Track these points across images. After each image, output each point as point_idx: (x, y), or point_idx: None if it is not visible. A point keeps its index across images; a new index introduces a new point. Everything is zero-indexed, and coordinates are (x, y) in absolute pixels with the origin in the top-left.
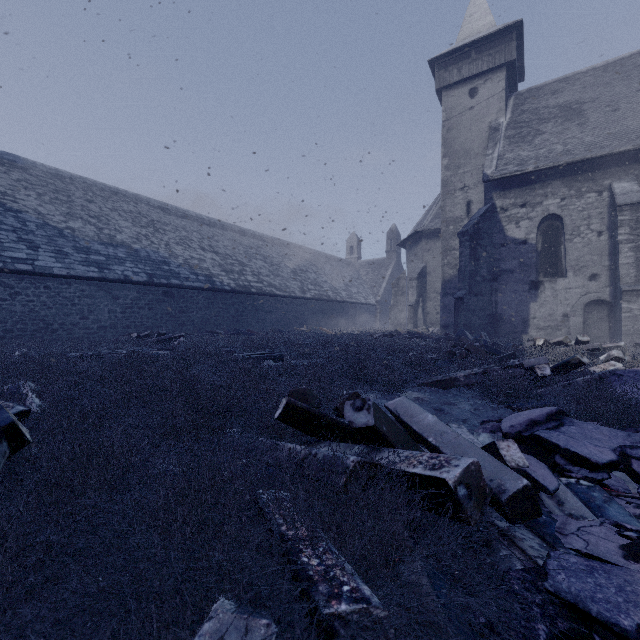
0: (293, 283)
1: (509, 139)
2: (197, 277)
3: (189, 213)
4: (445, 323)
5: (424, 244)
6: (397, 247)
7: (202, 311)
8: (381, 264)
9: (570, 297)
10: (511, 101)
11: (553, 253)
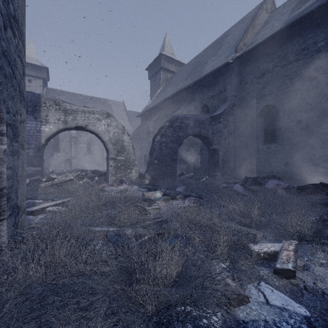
0: None
1: None
2: None
3: None
4: None
5: None
6: None
7: None
8: None
9: (61, 158)
10: (45, 90)
11: (57, 145)
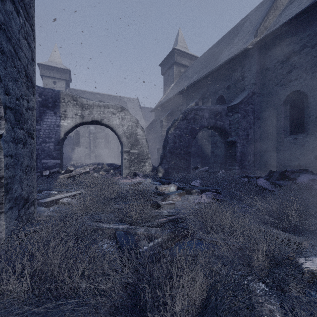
0: None
1: None
2: None
3: None
4: None
5: None
6: None
7: None
8: None
9: (82, 152)
10: (67, 90)
11: (78, 140)
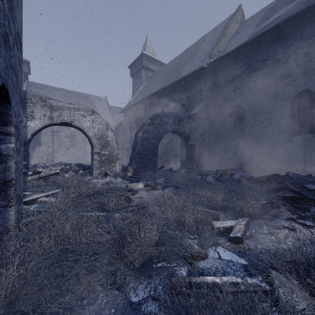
0: None
1: None
2: None
3: None
4: None
5: None
6: None
7: None
8: None
9: (43, 152)
10: (26, 83)
11: (39, 139)
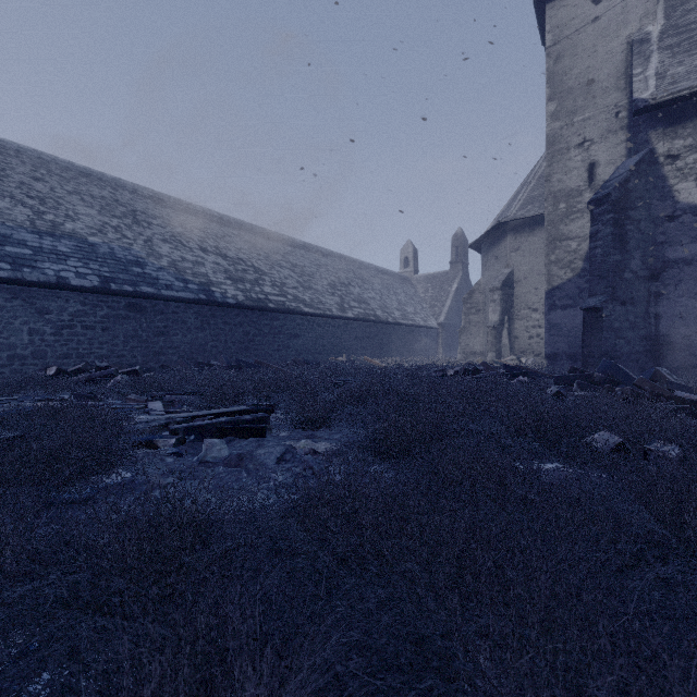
0: (329, 298)
1: (670, 49)
2: (186, 285)
3: (193, 207)
4: (552, 351)
5: (510, 241)
6: (464, 257)
7: (192, 333)
8: (443, 278)
9: None
10: (660, 4)
11: None
